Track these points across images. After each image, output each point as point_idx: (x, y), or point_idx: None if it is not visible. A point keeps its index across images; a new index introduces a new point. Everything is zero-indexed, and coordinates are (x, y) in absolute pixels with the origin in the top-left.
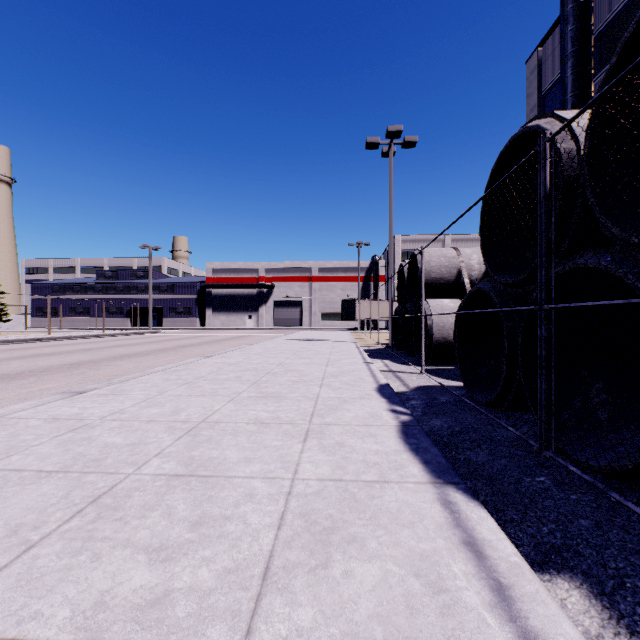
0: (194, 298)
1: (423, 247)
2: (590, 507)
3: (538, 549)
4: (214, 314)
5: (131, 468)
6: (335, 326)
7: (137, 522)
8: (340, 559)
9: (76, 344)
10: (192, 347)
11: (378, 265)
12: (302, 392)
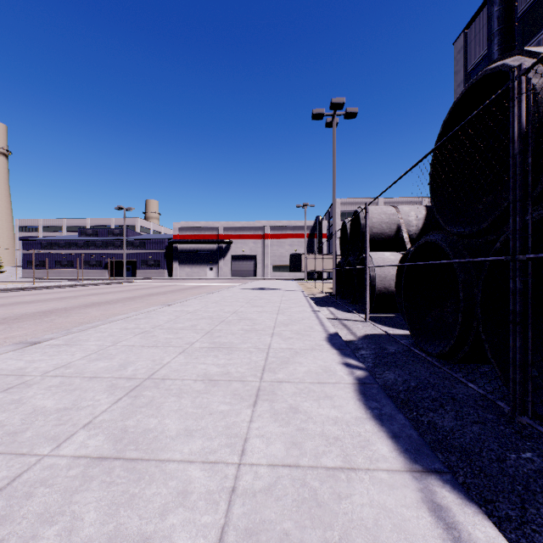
0: (163, 253)
1: (367, 203)
2: None
3: None
4: (180, 266)
5: (49, 446)
6: (284, 277)
7: None
8: None
9: (56, 293)
10: (158, 295)
11: (321, 224)
12: (254, 342)
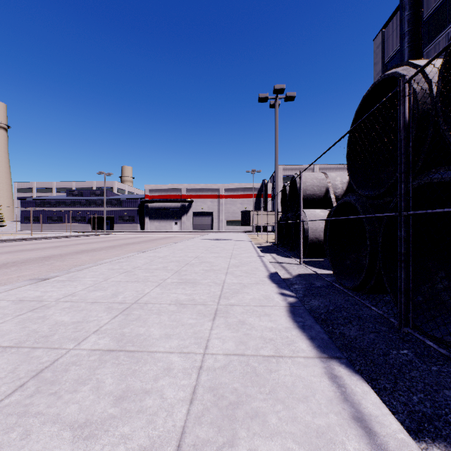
0: (136, 210)
1: (301, 171)
2: (450, 378)
3: (412, 417)
4: (150, 221)
5: (72, 344)
6: (236, 230)
7: (69, 396)
8: (245, 436)
9: (50, 242)
10: (133, 244)
11: (266, 186)
12: (212, 279)
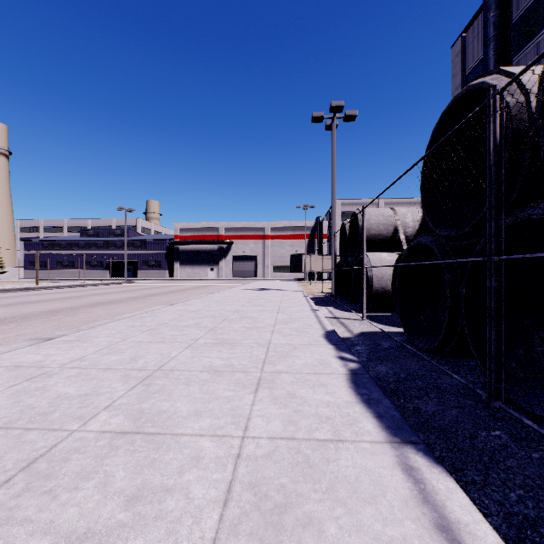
0: (164, 253)
1: (364, 206)
2: None
3: (509, 521)
4: (181, 267)
5: (77, 423)
6: (285, 277)
7: (67, 496)
8: None
9: (59, 293)
10: (160, 295)
11: (321, 225)
12: (255, 338)
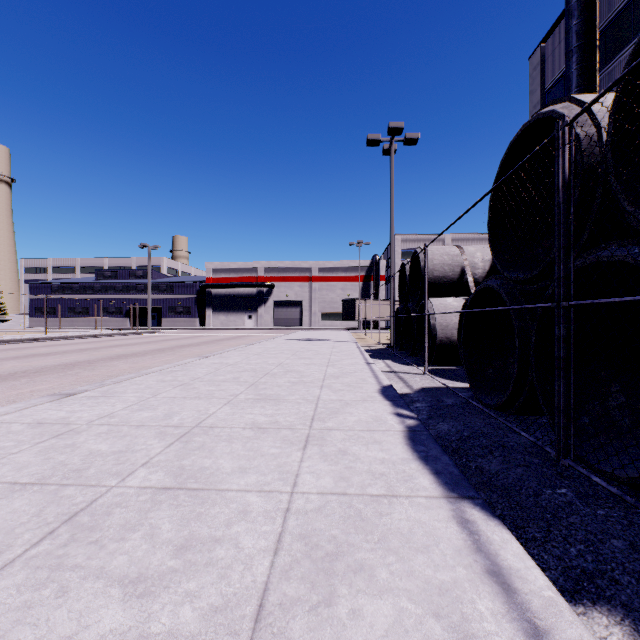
0: (193, 298)
1: (426, 244)
2: (621, 524)
3: (567, 574)
4: (214, 314)
5: (114, 480)
6: (335, 326)
7: (114, 546)
8: (346, 594)
9: (73, 344)
10: (190, 347)
11: (378, 265)
12: (302, 394)
